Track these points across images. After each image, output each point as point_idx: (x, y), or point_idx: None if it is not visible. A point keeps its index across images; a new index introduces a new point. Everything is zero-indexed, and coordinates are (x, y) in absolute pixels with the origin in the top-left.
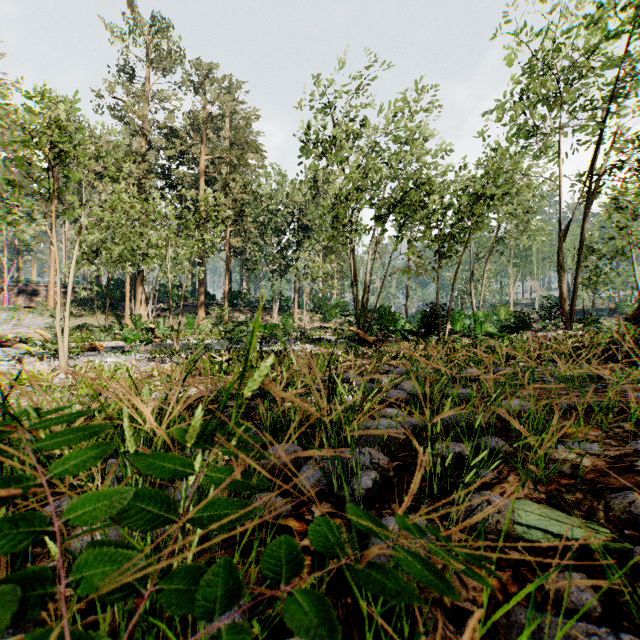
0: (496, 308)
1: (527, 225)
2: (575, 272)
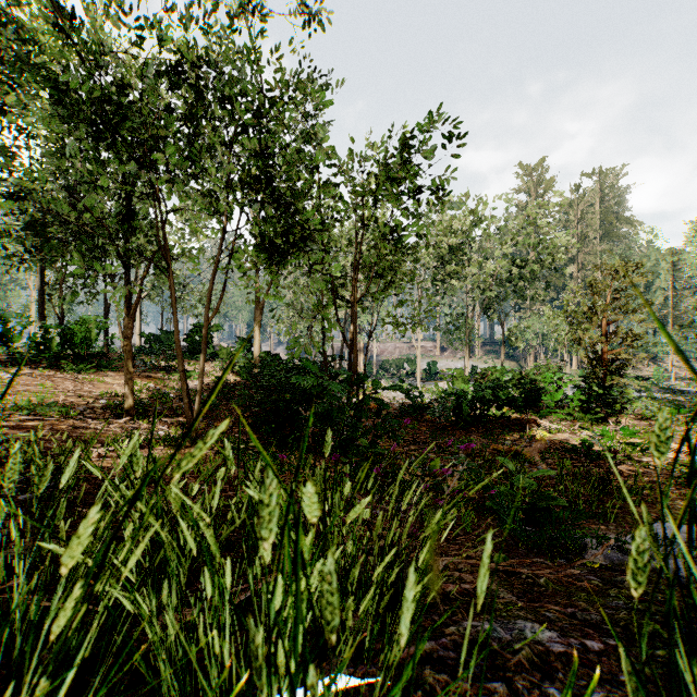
0: None
1: None
2: None
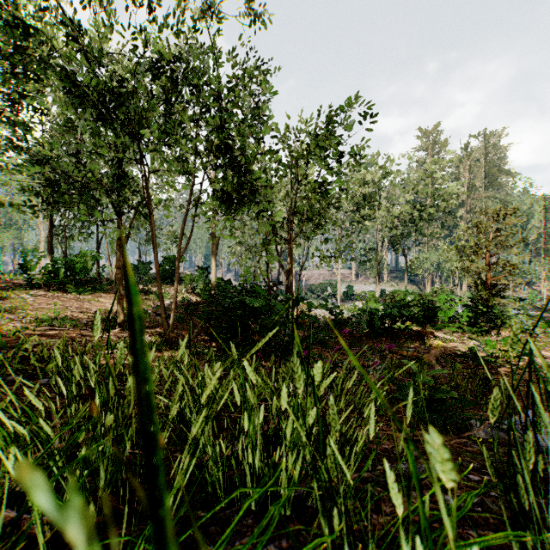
0: None
1: None
2: None
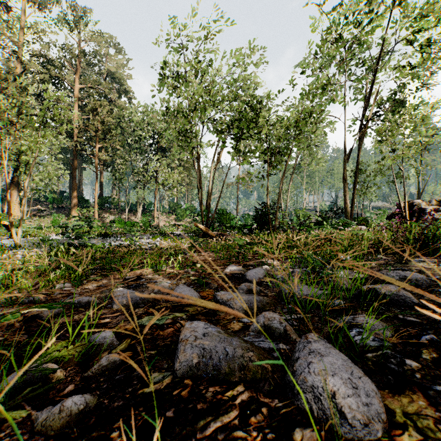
0: (296, 211)
1: (315, 156)
2: (353, 185)
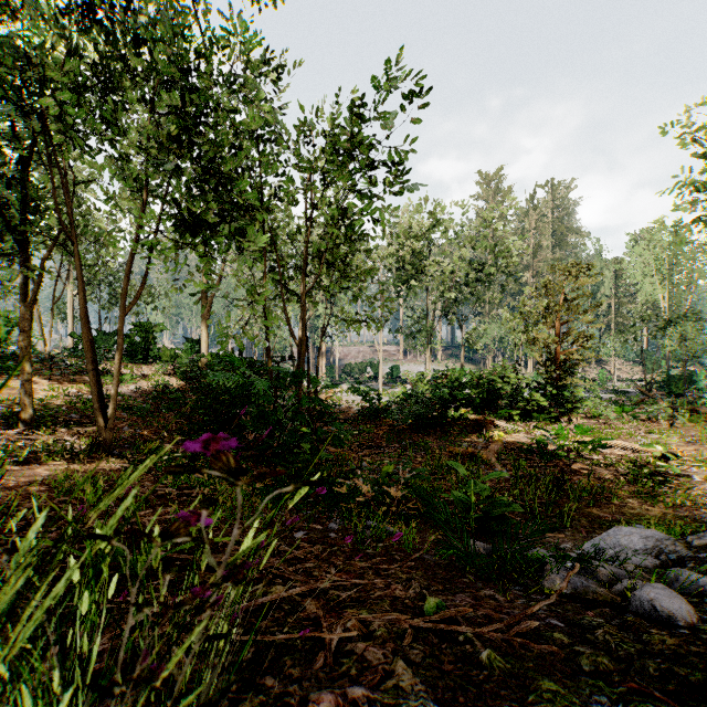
0: None
1: None
2: None
